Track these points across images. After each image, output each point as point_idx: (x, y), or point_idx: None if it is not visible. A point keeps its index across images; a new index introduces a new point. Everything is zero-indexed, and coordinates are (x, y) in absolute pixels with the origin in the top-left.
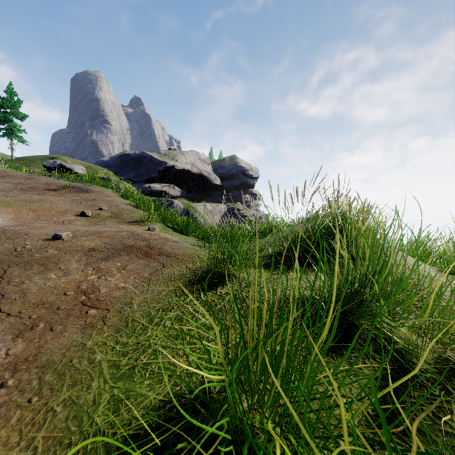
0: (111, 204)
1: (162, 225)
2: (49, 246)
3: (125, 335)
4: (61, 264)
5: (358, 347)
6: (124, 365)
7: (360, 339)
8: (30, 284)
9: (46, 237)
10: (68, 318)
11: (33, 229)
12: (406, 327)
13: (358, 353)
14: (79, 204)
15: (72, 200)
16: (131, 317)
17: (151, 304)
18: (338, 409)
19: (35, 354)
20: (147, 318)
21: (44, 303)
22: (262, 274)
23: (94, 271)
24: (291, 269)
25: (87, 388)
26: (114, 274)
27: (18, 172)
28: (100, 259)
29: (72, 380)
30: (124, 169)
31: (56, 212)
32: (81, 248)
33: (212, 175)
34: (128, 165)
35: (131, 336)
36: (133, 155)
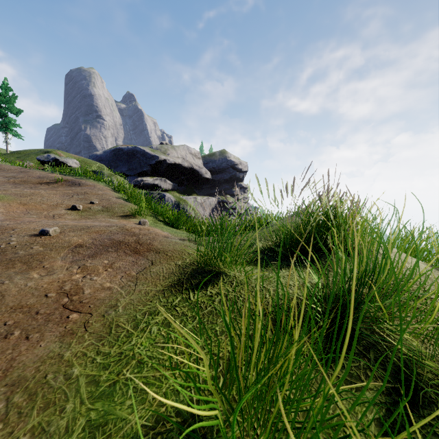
0: (102, 197)
1: (153, 219)
2: (35, 242)
3: (107, 344)
4: (45, 262)
5: (358, 355)
6: (104, 381)
7: (359, 346)
8: (9, 285)
9: (33, 232)
10: (47, 324)
11: (21, 224)
12: (406, 331)
13: (359, 362)
14: (70, 198)
15: (63, 193)
16: (115, 322)
17: (137, 307)
18: (342, 433)
19: (6, 368)
20: (132, 323)
21: (22, 306)
22: (253, 272)
23: (80, 269)
24: (283, 266)
25: (61, 411)
26: (100, 272)
27: (11, 166)
28: (87, 256)
29: (44, 401)
30: (116, 163)
31: (47, 206)
32: (68, 244)
33: (202, 169)
34: (121, 159)
35: (114, 345)
36: (126, 149)
